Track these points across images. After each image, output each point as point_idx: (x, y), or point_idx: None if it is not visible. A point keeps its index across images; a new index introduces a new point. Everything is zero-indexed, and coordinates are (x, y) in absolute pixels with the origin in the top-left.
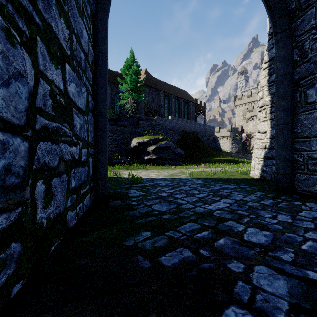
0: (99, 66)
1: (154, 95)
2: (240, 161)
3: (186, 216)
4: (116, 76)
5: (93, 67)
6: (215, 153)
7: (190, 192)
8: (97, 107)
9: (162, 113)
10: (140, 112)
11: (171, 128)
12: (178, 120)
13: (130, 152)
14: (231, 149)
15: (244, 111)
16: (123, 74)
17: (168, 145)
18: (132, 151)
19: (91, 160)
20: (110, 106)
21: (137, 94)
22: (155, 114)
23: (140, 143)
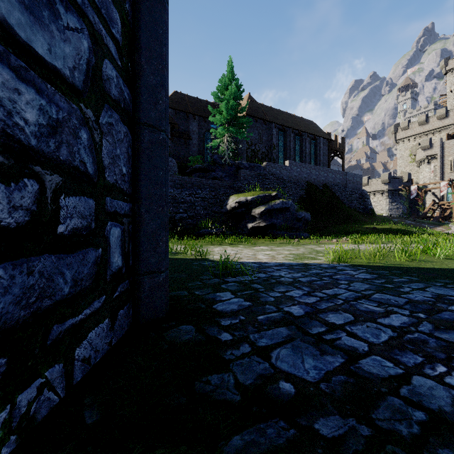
0: (143, 9)
1: (263, 131)
2: (412, 231)
3: (408, 434)
4: (206, 106)
5: (131, 11)
6: (364, 219)
7: (361, 308)
8: (140, 106)
9: (274, 158)
10: (242, 157)
11: (289, 179)
12: (300, 167)
13: (225, 218)
14: (389, 211)
15: (413, 149)
16: (216, 101)
17: (286, 205)
18: (229, 216)
19: (120, 231)
20: (198, 150)
21: (236, 129)
22: (263, 160)
23: (241, 204)
